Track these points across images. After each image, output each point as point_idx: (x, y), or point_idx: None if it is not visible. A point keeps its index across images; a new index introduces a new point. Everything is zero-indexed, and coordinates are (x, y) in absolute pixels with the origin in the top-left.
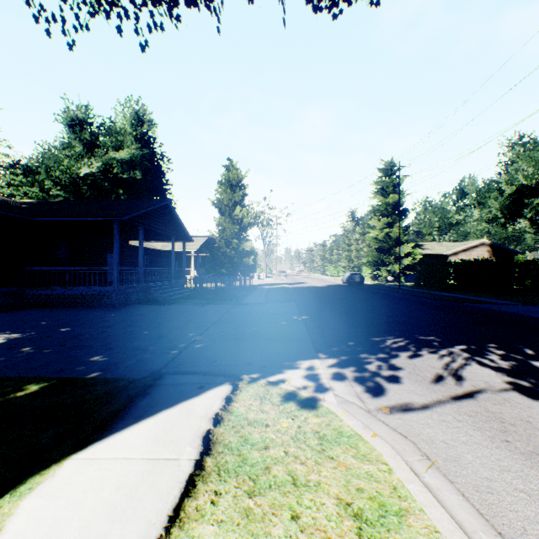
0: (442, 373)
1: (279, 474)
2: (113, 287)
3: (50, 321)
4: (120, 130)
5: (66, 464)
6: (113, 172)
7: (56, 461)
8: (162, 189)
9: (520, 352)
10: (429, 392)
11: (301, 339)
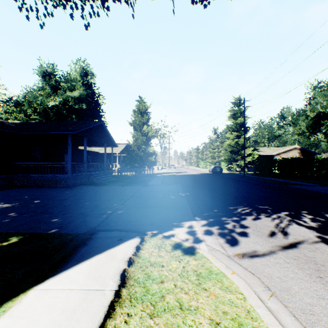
0: (274, 230)
1: (170, 301)
2: (68, 175)
3: (29, 196)
4: (73, 79)
5: (30, 293)
6: (69, 104)
7: (23, 291)
8: (99, 114)
9: (322, 216)
10: (267, 243)
11: (184, 208)
